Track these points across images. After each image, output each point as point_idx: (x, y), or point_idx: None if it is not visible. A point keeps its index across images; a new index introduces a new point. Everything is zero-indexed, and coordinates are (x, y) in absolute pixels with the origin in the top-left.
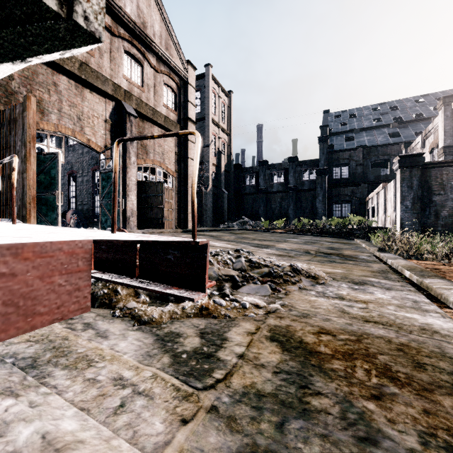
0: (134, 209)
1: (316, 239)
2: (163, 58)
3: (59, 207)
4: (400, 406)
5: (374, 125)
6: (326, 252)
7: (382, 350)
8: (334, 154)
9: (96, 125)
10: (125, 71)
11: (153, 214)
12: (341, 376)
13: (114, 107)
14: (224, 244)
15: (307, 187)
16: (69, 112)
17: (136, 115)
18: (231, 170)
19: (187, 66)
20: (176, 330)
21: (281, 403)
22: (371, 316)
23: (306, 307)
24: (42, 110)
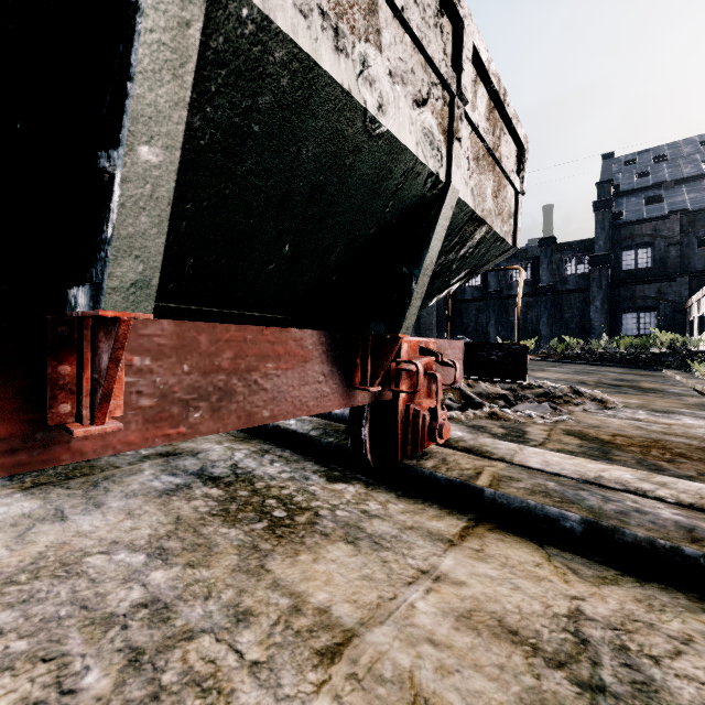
0: None
1: (593, 369)
2: None
3: None
4: (687, 465)
5: (703, 172)
6: (612, 383)
7: (680, 447)
8: (623, 229)
9: None
10: None
11: None
12: (637, 453)
13: None
14: None
15: (573, 287)
16: None
17: None
18: None
19: None
20: (479, 424)
21: (589, 455)
22: (673, 432)
23: (595, 422)
24: None
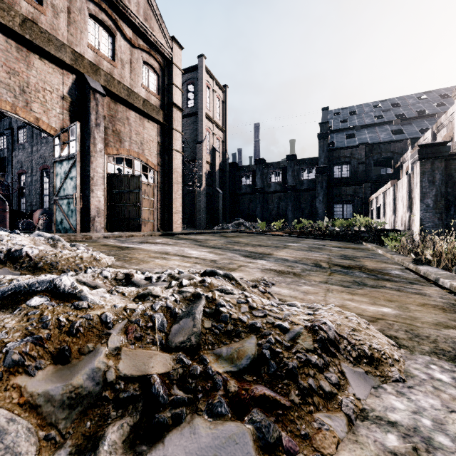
0: (100, 207)
1: (321, 243)
2: (140, 29)
3: None
4: None
5: (375, 122)
6: (342, 264)
7: None
8: (334, 152)
9: (49, 101)
10: (91, 39)
11: (127, 213)
12: None
13: (74, 82)
14: (204, 253)
15: (306, 187)
16: (6, 80)
17: (103, 93)
18: (226, 168)
19: (172, 44)
20: None
21: None
22: None
23: None
24: None
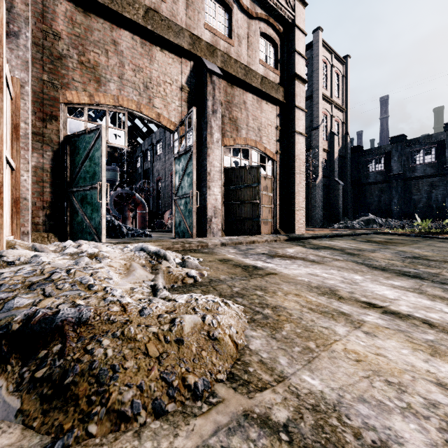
0: (217, 206)
1: None
2: None
3: (103, 205)
4: None
5: None
6: None
7: None
8: None
9: (169, 95)
10: (208, 20)
11: (244, 212)
12: None
13: (192, 69)
14: (414, 297)
15: None
16: (132, 79)
17: (220, 73)
18: (347, 154)
19: (294, 2)
20: None
21: None
22: None
23: None
24: (97, 78)
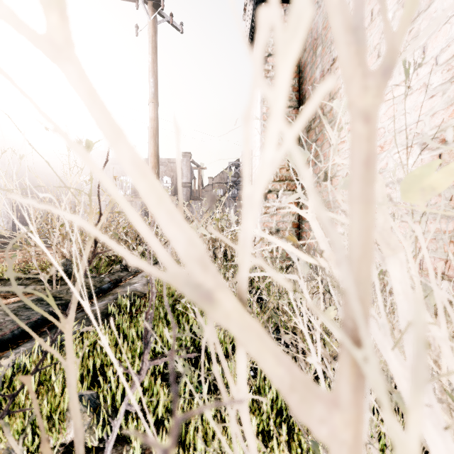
0: None
1: None
2: None
3: None
4: None
5: None
6: None
7: None
8: None
9: None
10: None
11: None
12: None
13: None
14: None
15: None
16: None
17: None
18: None
19: None
20: None
21: None
22: None
23: None
24: None
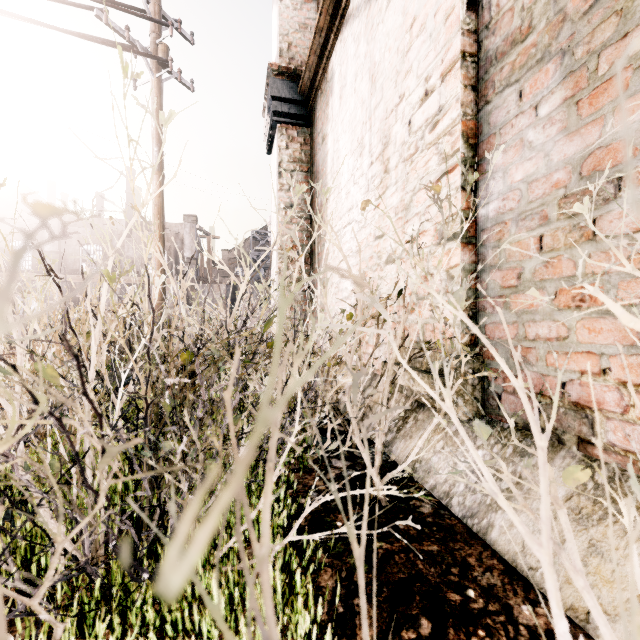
0: None
1: None
2: None
3: None
4: None
5: None
6: None
7: None
8: None
9: None
10: None
11: None
12: None
13: None
14: None
15: None
16: None
17: None
18: None
19: None
20: None
21: None
22: None
23: None
24: None
